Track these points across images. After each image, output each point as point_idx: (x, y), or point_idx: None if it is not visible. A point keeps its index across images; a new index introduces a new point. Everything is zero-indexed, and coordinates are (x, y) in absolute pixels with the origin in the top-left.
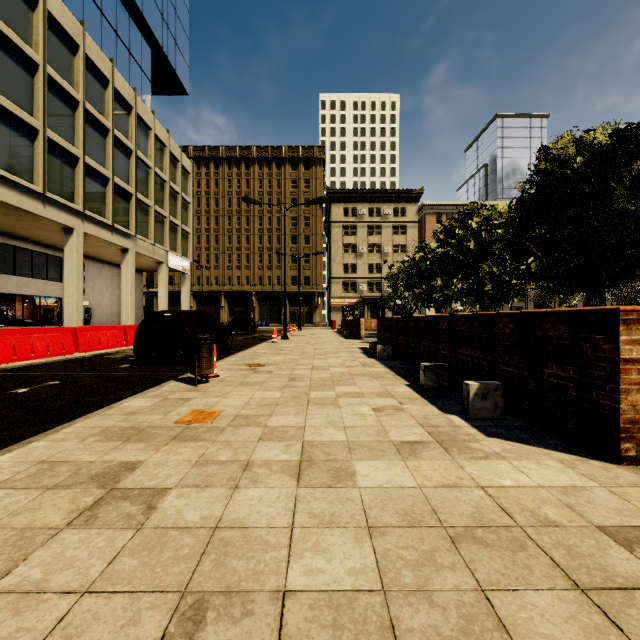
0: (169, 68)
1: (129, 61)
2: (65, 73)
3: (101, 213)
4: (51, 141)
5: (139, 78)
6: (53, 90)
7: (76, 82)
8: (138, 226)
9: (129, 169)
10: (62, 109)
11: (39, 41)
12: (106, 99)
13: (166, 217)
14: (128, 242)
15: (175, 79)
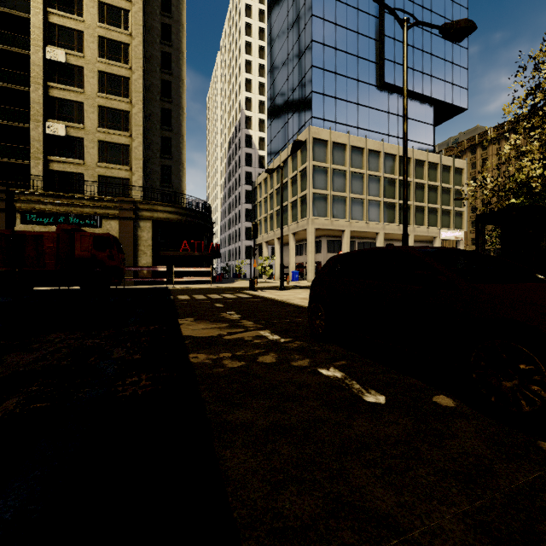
0: (447, 105)
1: (416, 126)
2: (375, 167)
3: (393, 221)
4: (369, 200)
5: (423, 130)
6: (370, 178)
7: (380, 168)
8: (416, 220)
9: (410, 191)
10: (374, 184)
11: (364, 164)
12: (395, 164)
13: (438, 208)
14: (409, 231)
15: (453, 108)
